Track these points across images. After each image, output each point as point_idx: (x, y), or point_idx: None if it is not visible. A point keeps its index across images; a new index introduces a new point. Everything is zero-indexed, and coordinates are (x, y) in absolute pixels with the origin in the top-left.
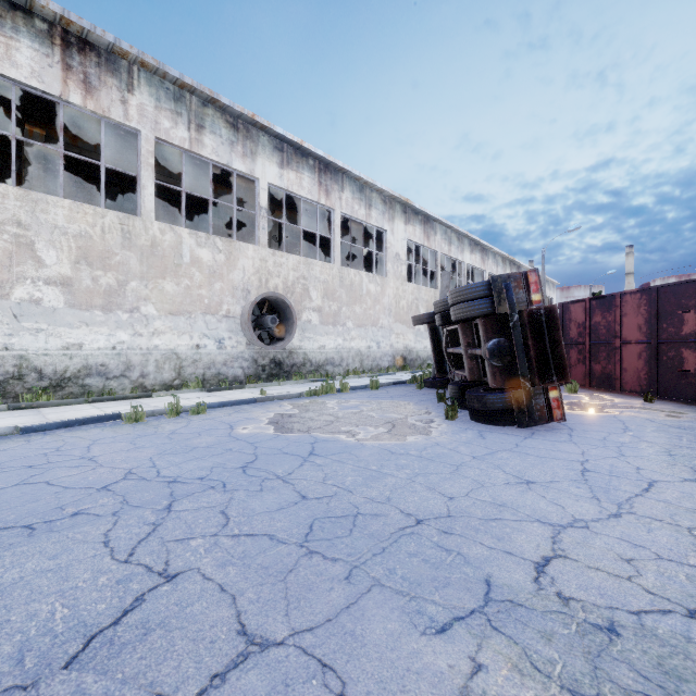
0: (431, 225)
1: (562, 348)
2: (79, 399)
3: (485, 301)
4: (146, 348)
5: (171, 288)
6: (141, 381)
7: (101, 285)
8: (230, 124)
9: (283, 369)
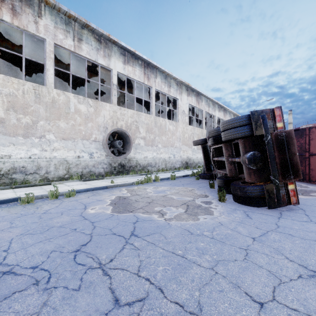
0: (200, 97)
1: (297, 157)
2: (7, 186)
3: (246, 127)
4: (49, 157)
5: (63, 125)
6: (46, 175)
7: (22, 123)
8: (96, 39)
9: (125, 168)
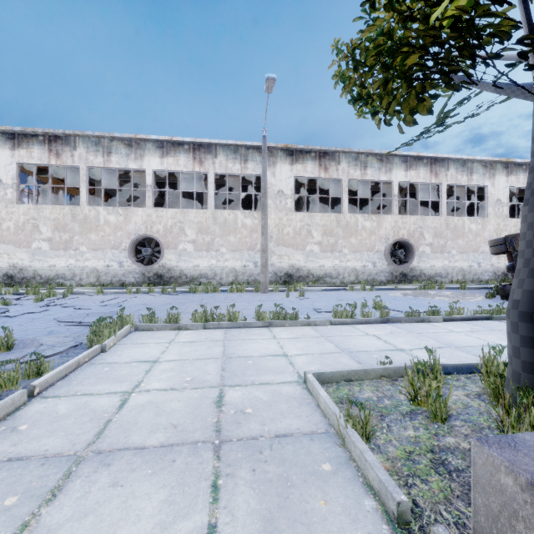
0: None
1: None
2: (325, 285)
3: (503, 246)
4: (344, 267)
5: (353, 241)
6: (343, 280)
7: (330, 243)
8: (378, 160)
9: (407, 278)
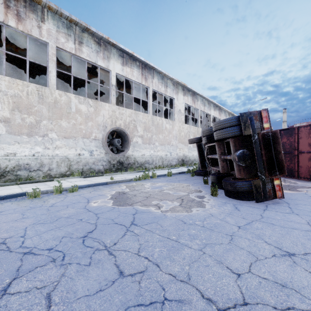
0: (195, 96)
1: (282, 155)
2: (12, 182)
3: (236, 128)
4: (51, 155)
5: (65, 124)
6: (49, 172)
7: (26, 122)
8: (96, 42)
9: (123, 165)
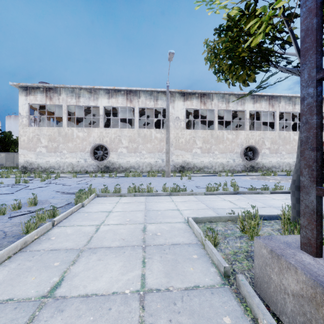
0: None
1: None
2: (204, 173)
3: None
4: (215, 162)
5: (221, 146)
6: (215, 170)
7: (207, 147)
8: (236, 97)
9: (254, 168)
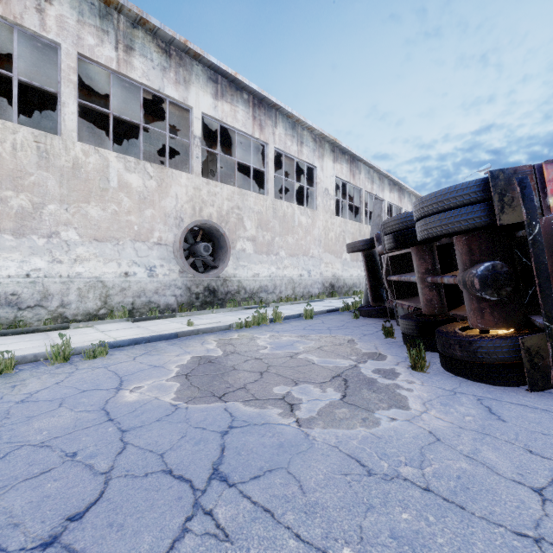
0: (356, 165)
1: None
2: None
3: (478, 208)
4: (66, 276)
5: (96, 213)
6: (61, 310)
7: (12, 207)
8: (161, 49)
9: (217, 296)
